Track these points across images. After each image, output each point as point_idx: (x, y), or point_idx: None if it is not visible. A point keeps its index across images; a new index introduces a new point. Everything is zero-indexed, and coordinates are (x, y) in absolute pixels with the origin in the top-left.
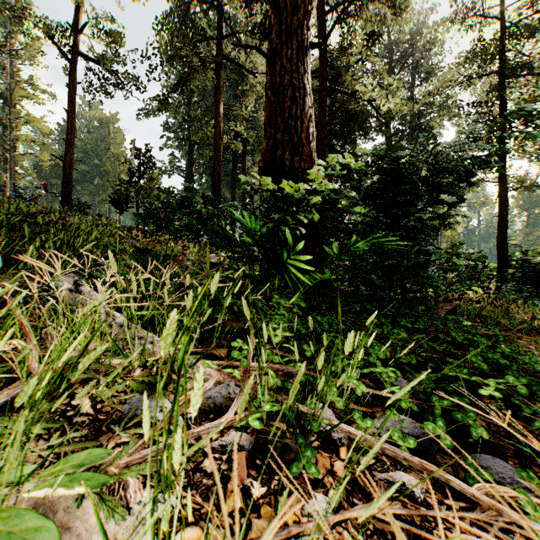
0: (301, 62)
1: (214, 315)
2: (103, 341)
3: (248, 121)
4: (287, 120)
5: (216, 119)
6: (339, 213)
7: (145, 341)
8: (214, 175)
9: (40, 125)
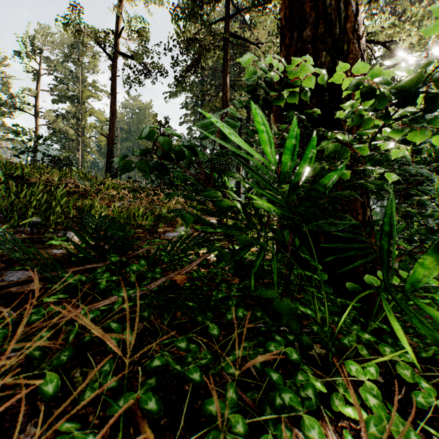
0: None
1: None
2: None
3: None
4: (322, 1)
5: (223, 89)
6: None
7: None
8: None
9: (99, 115)
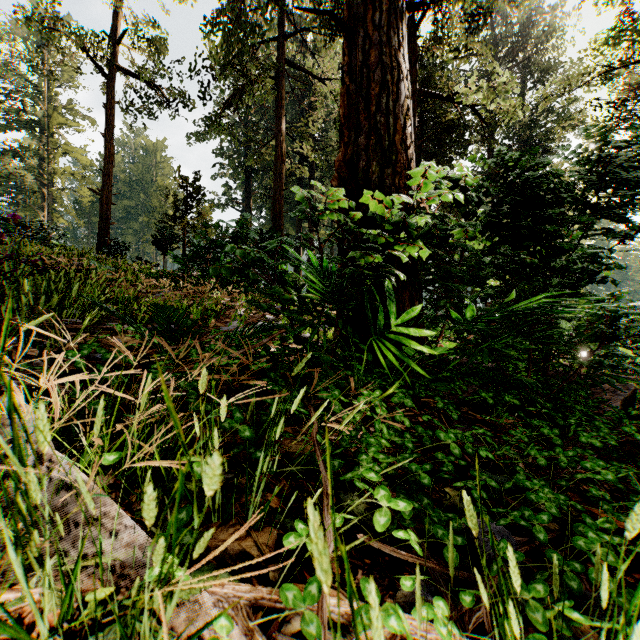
0: (394, 30)
1: (253, 453)
2: (2, 537)
3: (316, 141)
4: (374, 115)
5: (277, 138)
6: (446, 250)
7: (78, 557)
8: (275, 207)
9: (79, 155)
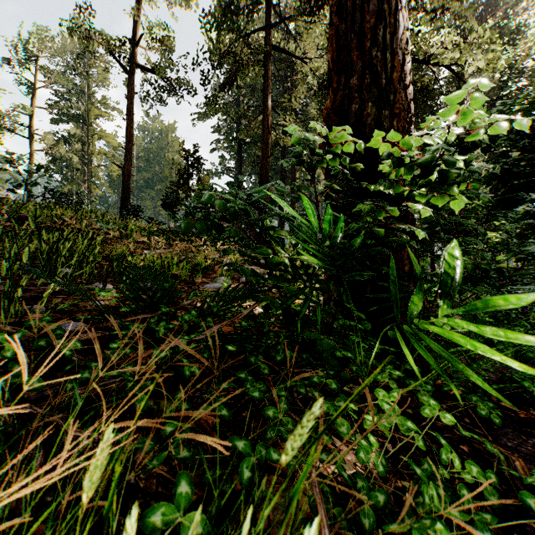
0: None
1: None
2: None
3: (297, 114)
4: (368, 51)
5: (264, 113)
6: None
7: None
8: (262, 172)
9: (110, 139)
